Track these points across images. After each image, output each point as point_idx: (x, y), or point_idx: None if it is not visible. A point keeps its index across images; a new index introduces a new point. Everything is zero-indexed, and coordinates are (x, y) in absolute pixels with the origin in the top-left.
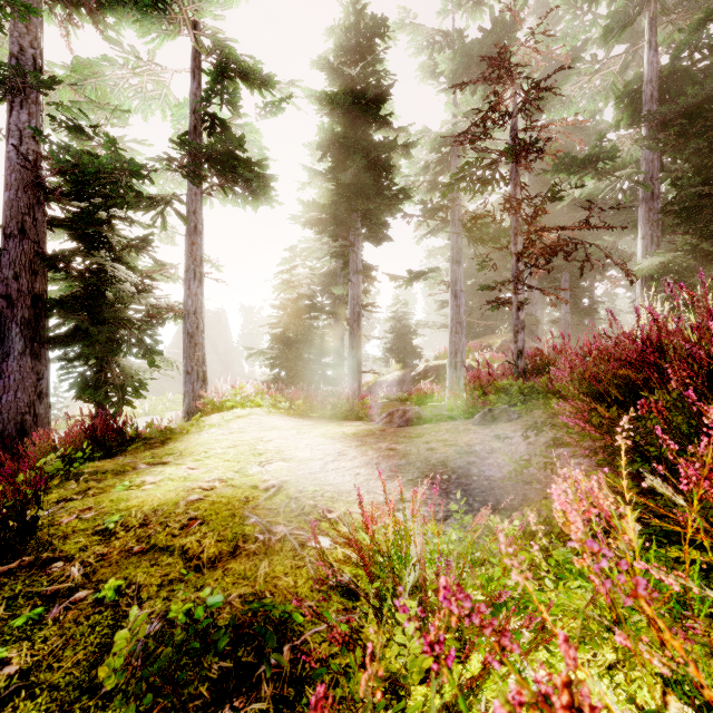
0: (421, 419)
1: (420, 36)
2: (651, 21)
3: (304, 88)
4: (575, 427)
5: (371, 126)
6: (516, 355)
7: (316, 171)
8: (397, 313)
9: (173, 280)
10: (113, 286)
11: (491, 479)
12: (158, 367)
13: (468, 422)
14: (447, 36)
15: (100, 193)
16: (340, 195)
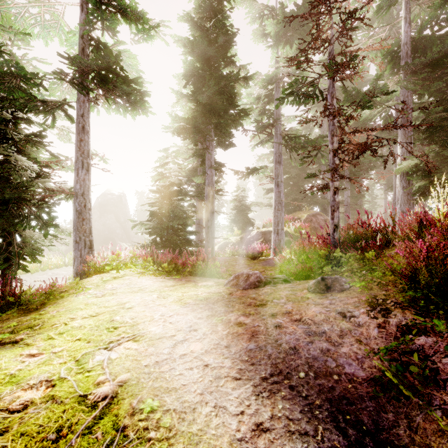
0: (262, 282)
1: (254, 9)
2: (406, 4)
3: (171, 27)
4: None
5: (221, 65)
6: (333, 229)
7: (182, 93)
8: (238, 196)
9: (70, 169)
10: (15, 173)
11: (355, 381)
12: (56, 236)
13: (302, 288)
14: (272, 10)
15: None
16: (199, 112)
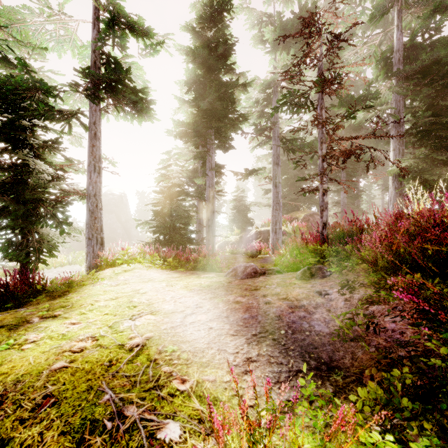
0: (257, 273)
1: (253, 16)
2: (398, 12)
3: (175, 40)
4: (410, 302)
5: (221, 71)
6: (322, 227)
7: (184, 100)
8: (237, 197)
9: (81, 172)
10: (33, 176)
11: (321, 334)
12: (69, 234)
13: (292, 276)
14: (270, 17)
15: (21, 106)
16: (200, 117)
